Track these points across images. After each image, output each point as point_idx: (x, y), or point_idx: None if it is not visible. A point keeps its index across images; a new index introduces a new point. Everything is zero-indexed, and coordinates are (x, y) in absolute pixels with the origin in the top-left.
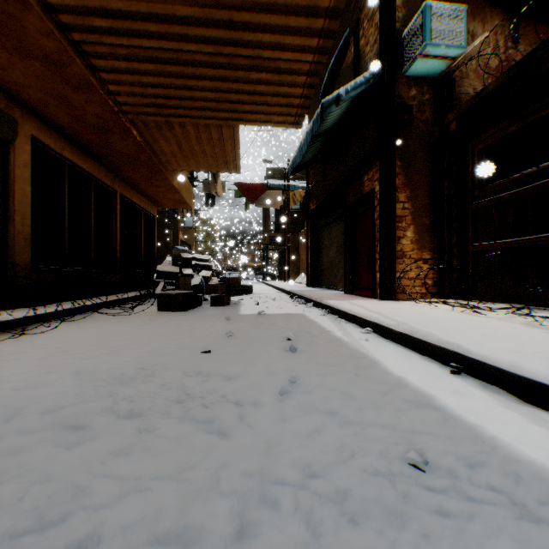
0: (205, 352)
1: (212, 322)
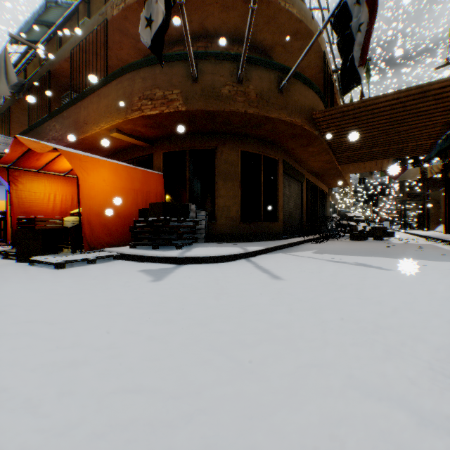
0: (387, 246)
1: (381, 243)
